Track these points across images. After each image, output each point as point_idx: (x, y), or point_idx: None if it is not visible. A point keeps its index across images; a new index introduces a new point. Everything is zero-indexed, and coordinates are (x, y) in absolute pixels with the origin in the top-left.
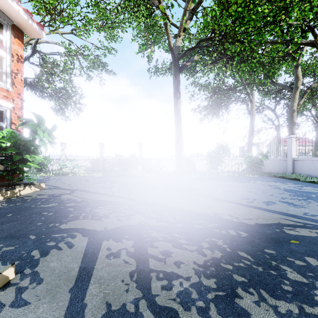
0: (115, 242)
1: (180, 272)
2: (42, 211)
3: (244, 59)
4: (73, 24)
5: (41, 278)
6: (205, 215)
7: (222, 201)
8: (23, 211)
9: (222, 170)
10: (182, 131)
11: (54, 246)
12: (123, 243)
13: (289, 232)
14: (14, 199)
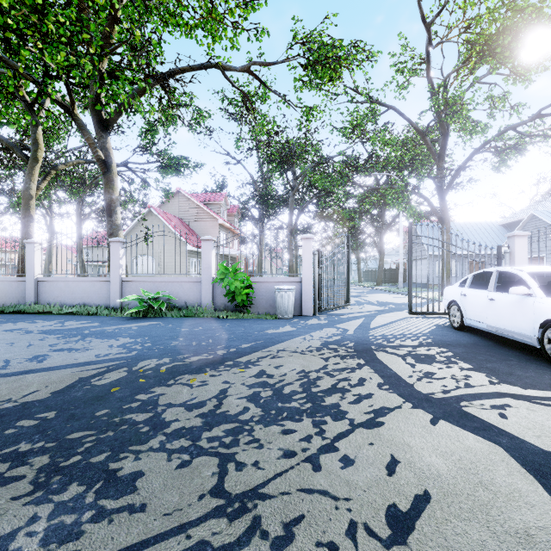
0: None
1: (6, 530)
2: None
3: None
4: None
5: None
6: None
7: None
8: None
9: None
10: None
11: None
12: None
13: (102, 383)
14: None
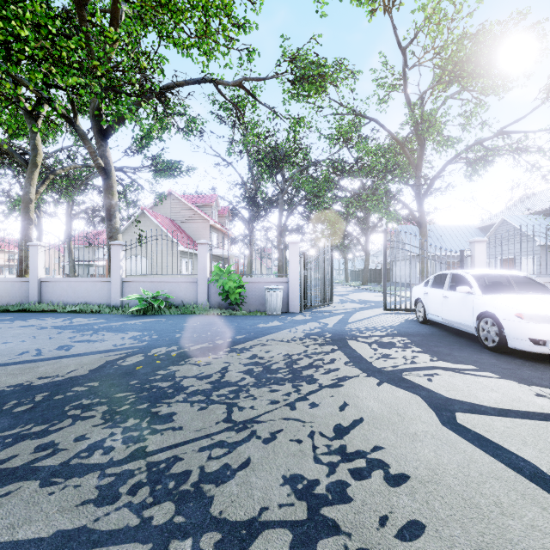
0: None
1: (97, 439)
2: None
3: None
4: None
5: None
6: (2, 394)
7: None
8: None
9: None
10: None
11: None
12: None
13: (126, 364)
14: None
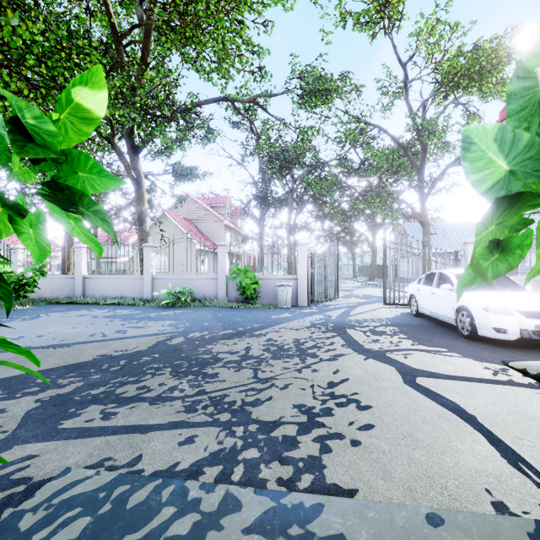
0: (77, 417)
1: (172, 385)
2: None
3: None
4: None
5: (101, 460)
6: (96, 360)
7: (75, 345)
8: None
9: None
10: None
11: None
12: (89, 411)
13: (173, 343)
14: None
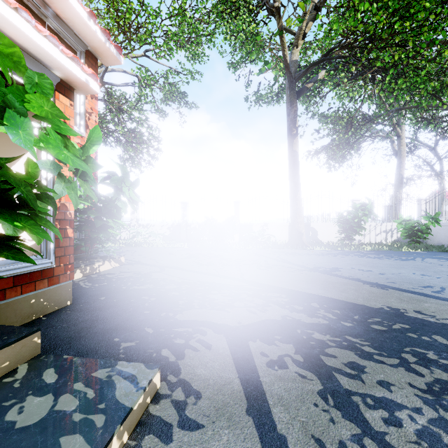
0: (266, 345)
1: (397, 399)
2: (140, 295)
3: (404, 71)
4: (153, 43)
5: (197, 391)
6: (378, 310)
7: (391, 289)
8: (115, 294)
9: (360, 241)
10: (300, 184)
11: (185, 344)
12: (279, 347)
13: None
14: (96, 277)
